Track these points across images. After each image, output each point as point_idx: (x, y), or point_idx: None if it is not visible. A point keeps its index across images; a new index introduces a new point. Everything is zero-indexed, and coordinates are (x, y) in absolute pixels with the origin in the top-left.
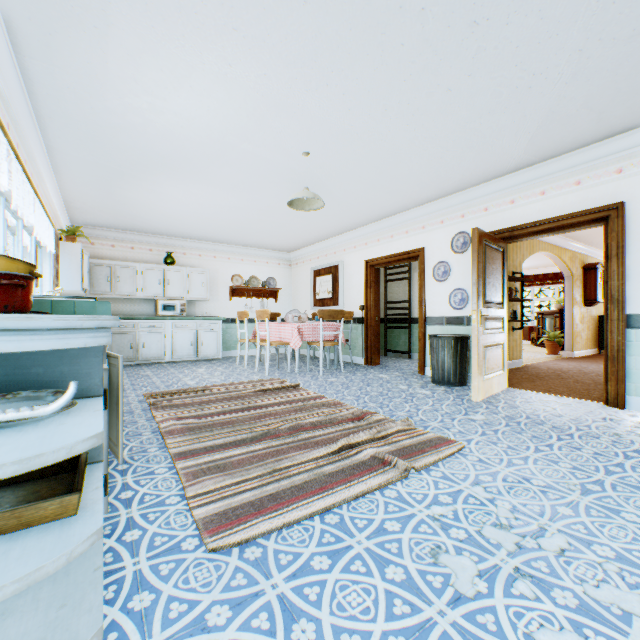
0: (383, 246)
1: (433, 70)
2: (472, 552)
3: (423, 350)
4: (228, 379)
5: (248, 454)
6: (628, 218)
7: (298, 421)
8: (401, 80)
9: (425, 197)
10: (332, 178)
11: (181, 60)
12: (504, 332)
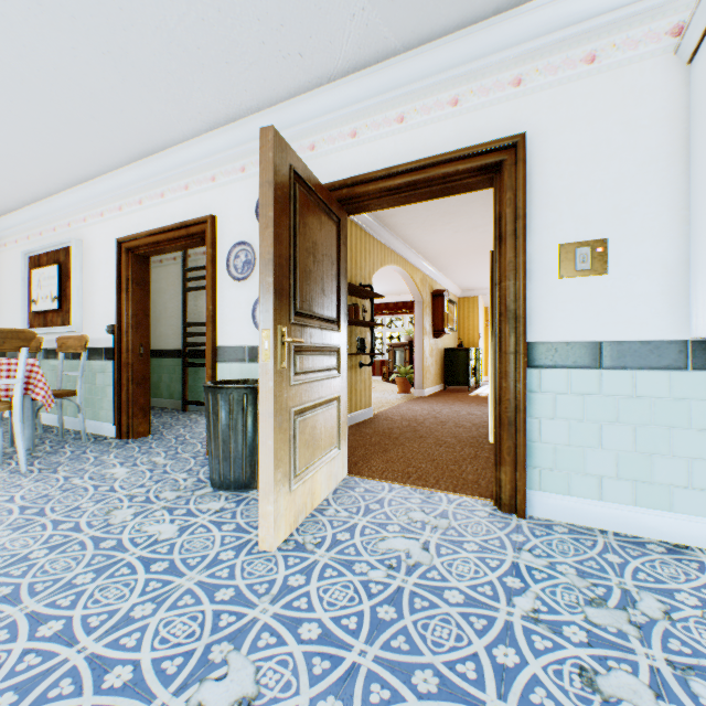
0: (149, 213)
1: None
2: None
3: None
4: None
5: None
6: (532, 167)
7: None
8: None
9: (205, 105)
10: None
11: None
12: (342, 375)
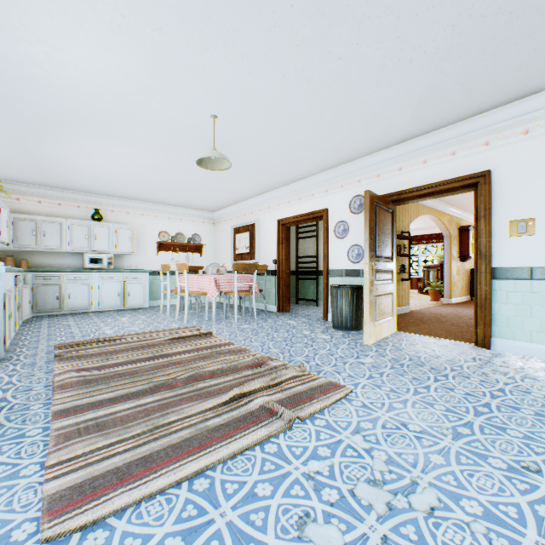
0: (293, 207)
1: (323, 36)
2: (341, 519)
3: (326, 299)
4: (147, 327)
5: (136, 408)
6: (494, 184)
7: (199, 370)
8: (295, 45)
9: (327, 164)
10: (242, 142)
11: (69, 5)
12: (393, 283)
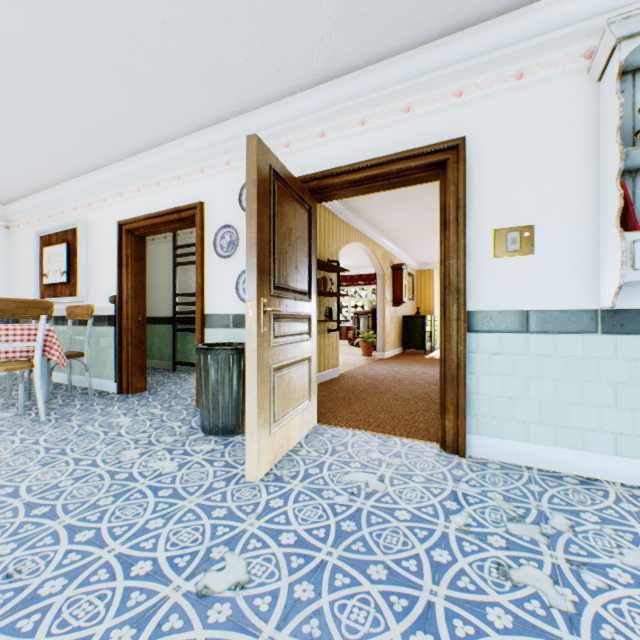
0: (146, 199)
1: None
2: None
3: None
4: None
5: None
6: (471, 165)
7: None
8: None
9: (196, 109)
10: None
11: None
12: (312, 338)
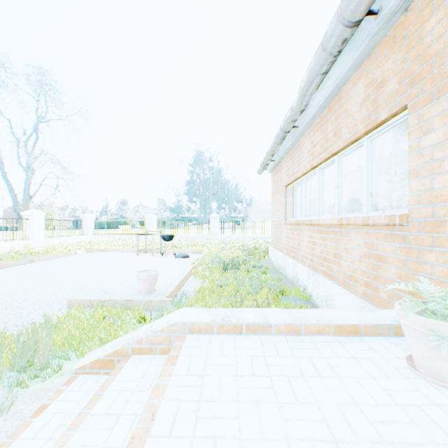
0: None
1: None
2: None
3: None
4: None
5: None
6: None
7: None
8: None
9: None
10: None
11: None
12: None
